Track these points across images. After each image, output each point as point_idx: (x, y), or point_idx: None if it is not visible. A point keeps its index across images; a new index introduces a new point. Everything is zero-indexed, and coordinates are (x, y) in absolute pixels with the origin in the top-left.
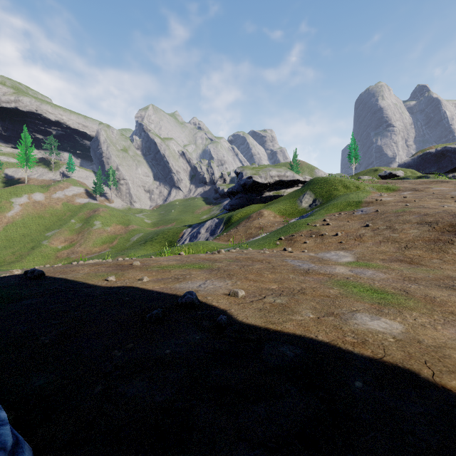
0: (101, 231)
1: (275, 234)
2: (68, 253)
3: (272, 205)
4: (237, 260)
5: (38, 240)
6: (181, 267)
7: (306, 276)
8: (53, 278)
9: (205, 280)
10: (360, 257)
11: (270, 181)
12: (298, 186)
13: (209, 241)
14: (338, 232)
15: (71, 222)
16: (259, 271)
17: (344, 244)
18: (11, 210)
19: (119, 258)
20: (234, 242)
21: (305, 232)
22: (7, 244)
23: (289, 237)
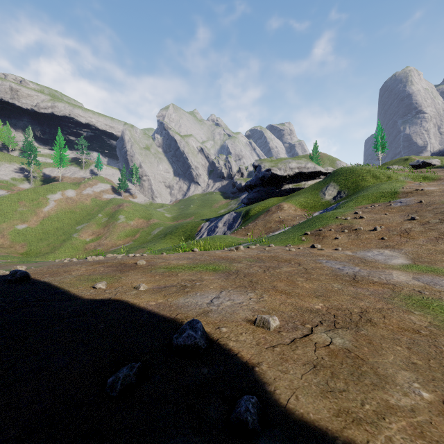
0: (125, 225)
1: (298, 229)
2: (95, 245)
3: (292, 198)
4: (259, 259)
5: (69, 233)
6: (191, 269)
7: (357, 287)
8: (35, 282)
9: (220, 290)
10: (415, 258)
11: (289, 173)
12: (320, 178)
13: (226, 236)
14: (377, 226)
15: (98, 216)
16: (290, 276)
17: (387, 240)
18: (47, 206)
19: (129, 254)
20: (253, 237)
21: (334, 226)
22: (43, 237)
23: (316, 232)
